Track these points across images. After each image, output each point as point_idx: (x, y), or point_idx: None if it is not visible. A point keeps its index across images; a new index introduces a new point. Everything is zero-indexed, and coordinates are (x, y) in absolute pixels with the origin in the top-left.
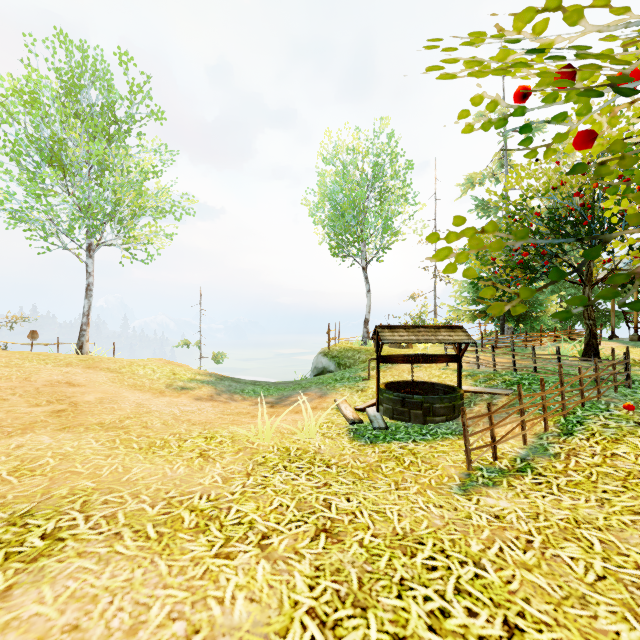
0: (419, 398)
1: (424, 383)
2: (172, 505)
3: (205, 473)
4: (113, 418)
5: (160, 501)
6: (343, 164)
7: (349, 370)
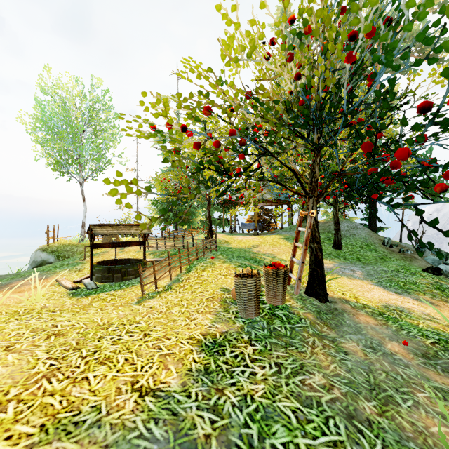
0: (119, 267)
1: (124, 259)
2: None
3: None
4: None
5: None
6: (62, 100)
7: (68, 259)
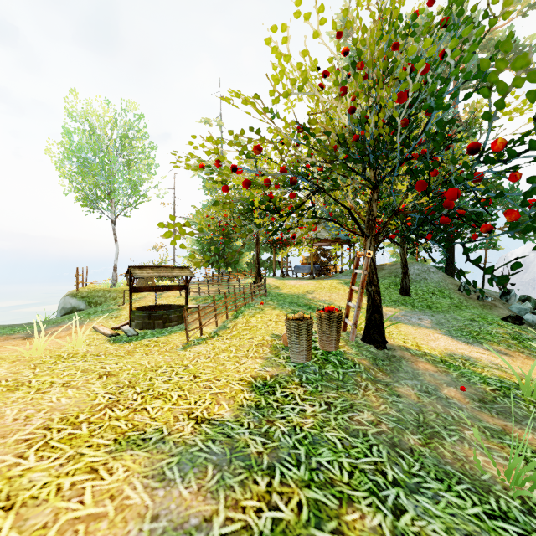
0: (161, 312)
1: (164, 305)
2: None
3: None
4: None
5: None
6: (92, 127)
7: (101, 306)
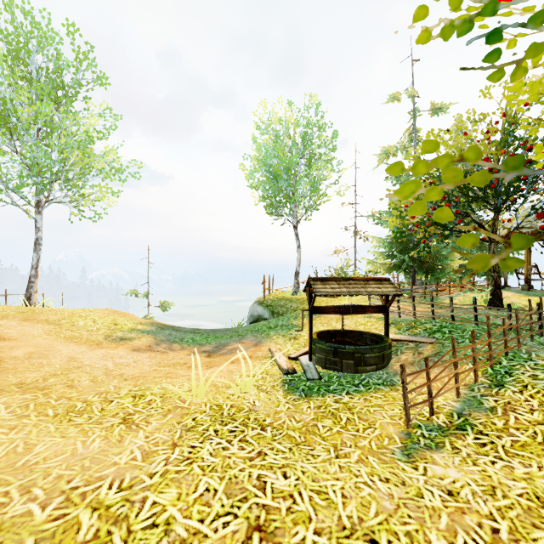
0: (351, 348)
1: (353, 332)
2: (70, 502)
3: (123, 447)
4: (37, 376)
5: (56, 496)
6: (276, 133)
7: (282, 318)
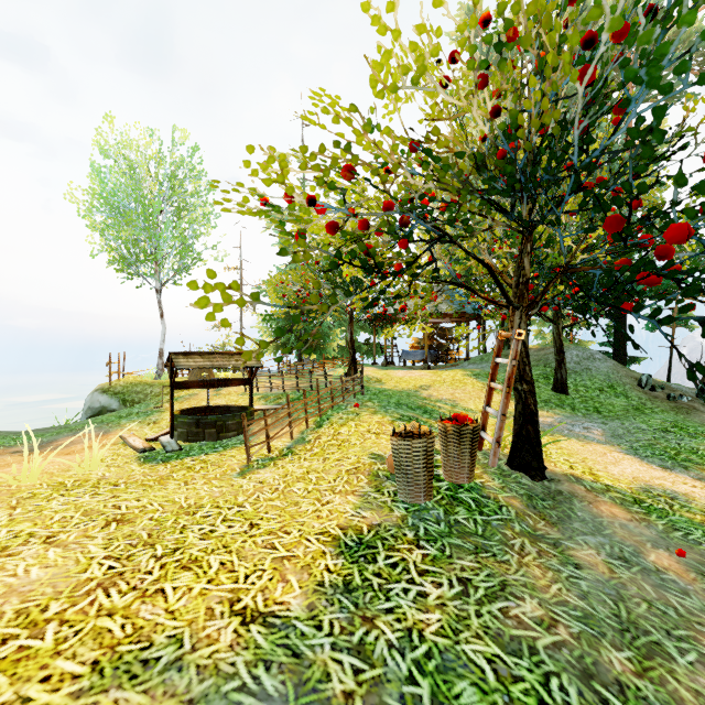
0: (213, 418)
1: (221, 407)
2: None
3: None
4: None
5: None
6: (130, 165)
7: (138, 406)
